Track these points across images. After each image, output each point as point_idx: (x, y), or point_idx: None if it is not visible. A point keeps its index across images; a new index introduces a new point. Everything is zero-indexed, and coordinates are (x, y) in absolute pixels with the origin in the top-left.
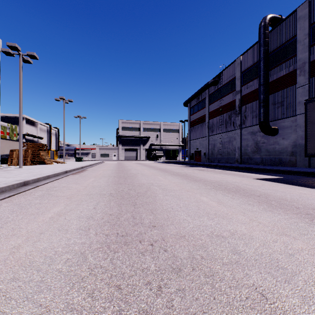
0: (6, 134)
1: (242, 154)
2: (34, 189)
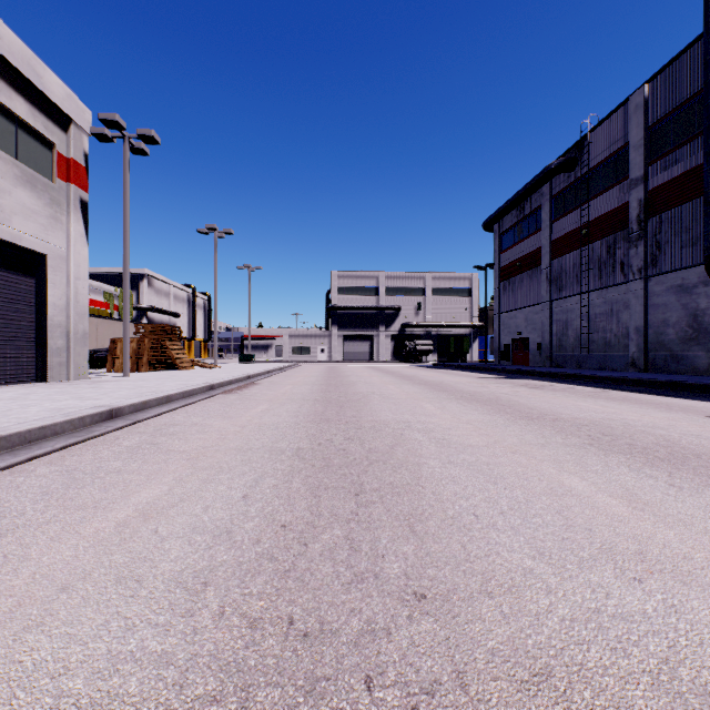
0: (112, 309)
1: (649, 347)
2: (128, 428)
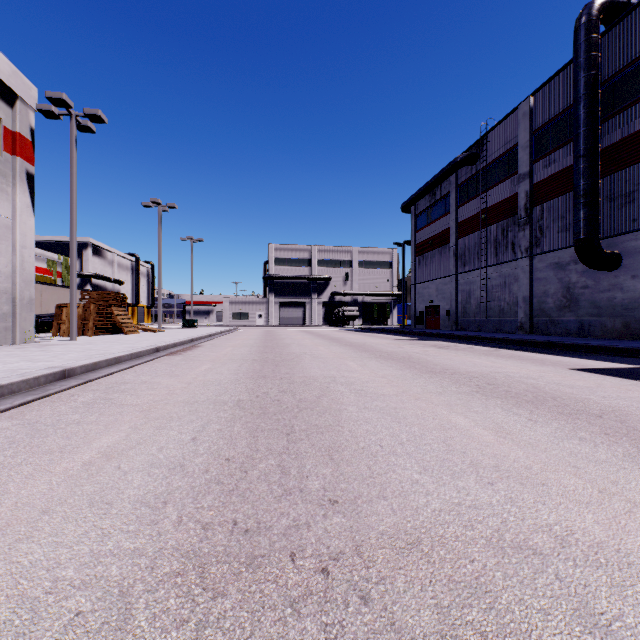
0: (56, 276)
1: (533, 313)
2: (81, 386)
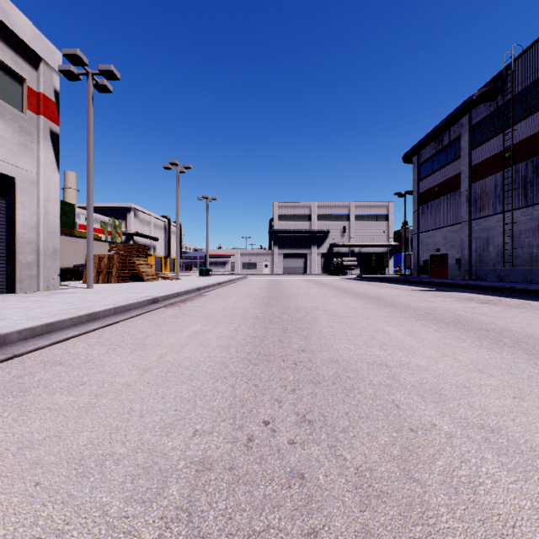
0: (107, 234)
1: None
2: None
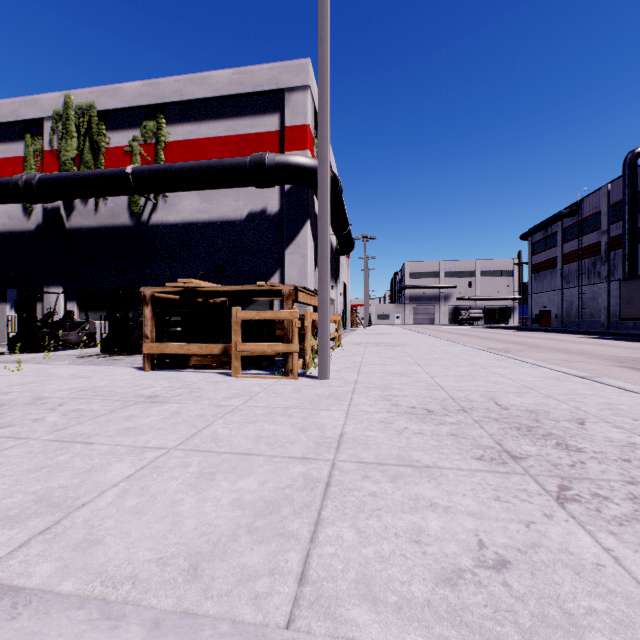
0: None
1: (610, 317)
2: None
